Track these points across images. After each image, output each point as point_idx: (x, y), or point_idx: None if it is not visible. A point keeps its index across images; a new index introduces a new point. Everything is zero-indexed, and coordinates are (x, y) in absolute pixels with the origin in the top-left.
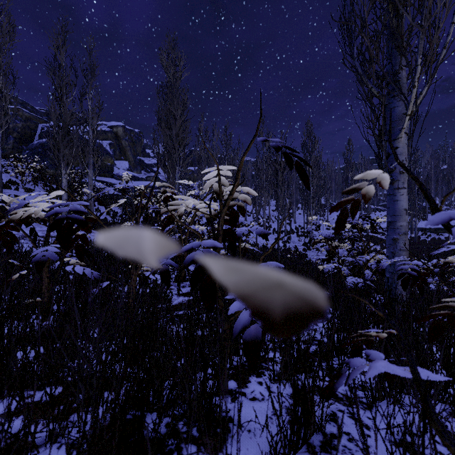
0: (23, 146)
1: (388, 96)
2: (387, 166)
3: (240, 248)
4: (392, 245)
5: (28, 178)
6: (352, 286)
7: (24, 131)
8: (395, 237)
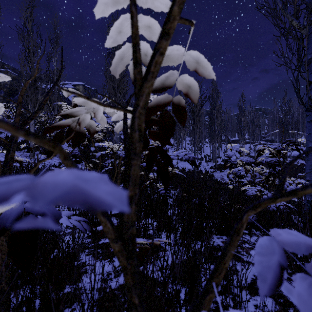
0: (11, 98)
1: (310, 26)
2: (310, 93)
3: None
4: None
5: (13, 120)
6: (275, 209)
7: (11, 87)
8: None
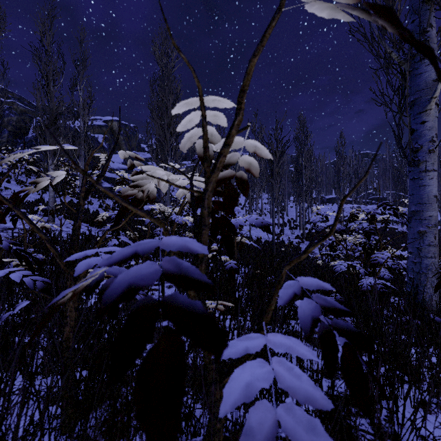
0: (18, 140)
1: (413, 61)
2: (412, 144)
3: (235, 243)
4: (418, 239)
5: (21, 171)
6: (369, 288)
7: (19, 125)
8: (422, 229)
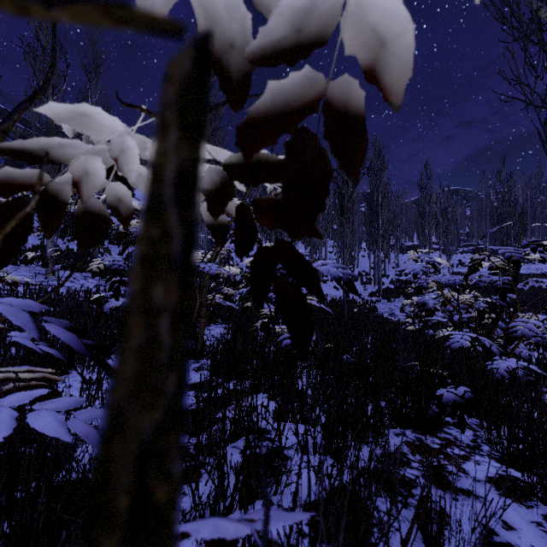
0: None
1: None
2: None
3: None
4: None
5: None
6: (506, 376)
7: None
8: None
